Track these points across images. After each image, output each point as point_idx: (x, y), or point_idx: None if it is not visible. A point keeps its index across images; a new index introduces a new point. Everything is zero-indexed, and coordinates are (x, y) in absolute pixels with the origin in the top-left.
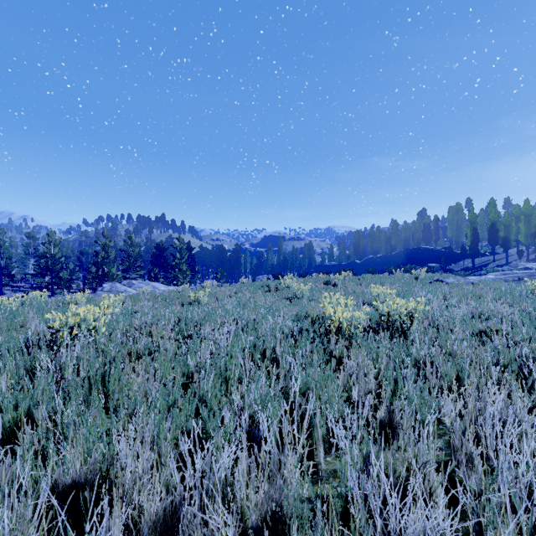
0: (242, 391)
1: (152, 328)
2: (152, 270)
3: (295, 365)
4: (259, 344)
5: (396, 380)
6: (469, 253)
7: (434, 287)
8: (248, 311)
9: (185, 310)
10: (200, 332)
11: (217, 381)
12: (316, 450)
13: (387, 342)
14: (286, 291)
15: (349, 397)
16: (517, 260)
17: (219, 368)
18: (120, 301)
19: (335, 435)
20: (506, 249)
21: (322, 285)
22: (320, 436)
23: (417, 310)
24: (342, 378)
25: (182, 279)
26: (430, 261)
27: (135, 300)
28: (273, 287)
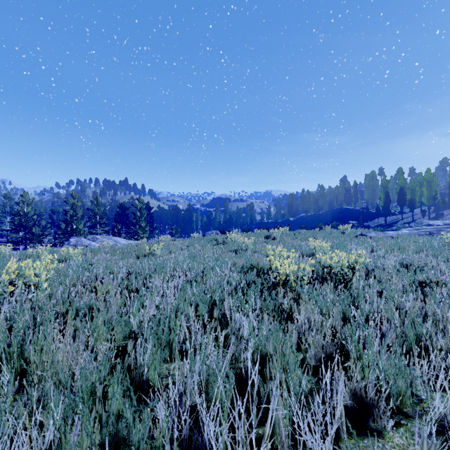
0: (183, 370)
1: (97, 283)
2: (115, 227)
3: (245, 324)
4: (206, 298)
5: (357, 342)
6: (382, 212)
7: (361, 240)
8: (197, 263)
9: (138, 262)
10: (149, 285)
11: (158, 346)
12: (276, 448)
13: (333, 295)
14: (231, 245)
15: (304, 359)
16: (420, 218)
17: (163, 328)
18: (78, 254)
19: (302, 429)
20: (412, 209)
21: (263, 239)
22: (284, 435)
23: (358, 262)
24: (294, 336)
25: (142, 234)
26: (351, 219)
27: (95, 253)
28: (220, 241)
